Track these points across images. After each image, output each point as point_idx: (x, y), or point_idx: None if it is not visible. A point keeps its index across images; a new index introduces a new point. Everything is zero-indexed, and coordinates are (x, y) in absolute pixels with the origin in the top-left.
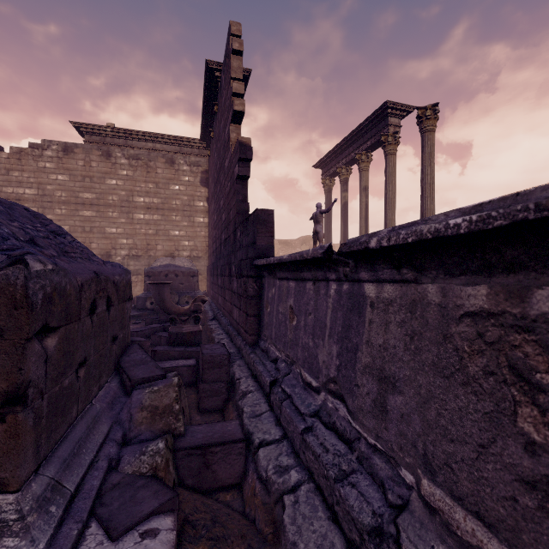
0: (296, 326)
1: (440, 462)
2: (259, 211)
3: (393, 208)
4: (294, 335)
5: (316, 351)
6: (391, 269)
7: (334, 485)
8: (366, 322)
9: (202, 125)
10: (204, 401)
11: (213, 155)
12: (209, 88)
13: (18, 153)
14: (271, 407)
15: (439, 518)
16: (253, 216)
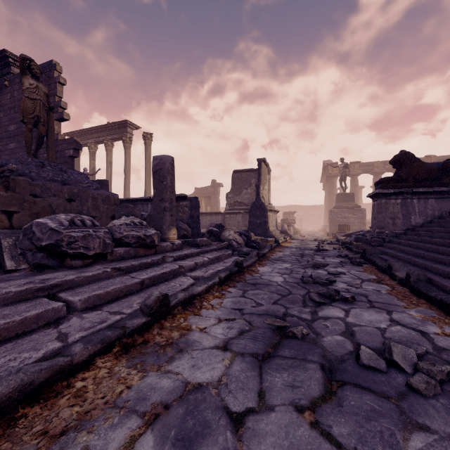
0: None
1: None
2: (104, 180)
3: (129, 178)
4: None
5: None
6: None
7: None
8: None
9: None
10: None
11: None
12: None
13: None
14: None
15: None
16: (99, 181)
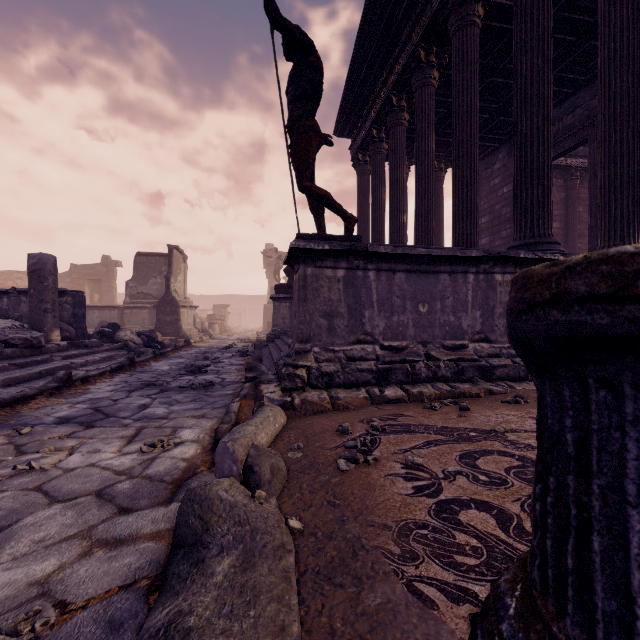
0: None
1: None
2: None
3: None
4: None
5: None
6: None
7: None
8: (23, 307)
9: None
10: None
11: None
12: None
13: None
14: None
15: None
16: None
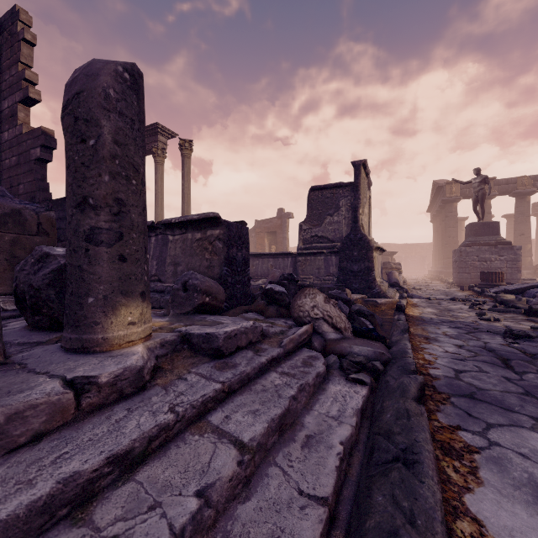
0: None
1: None
2: None
3: (162, 206)
4: None
5: None
6: (179, 230)
7: (161, 299)
8: (169, 248)
9: None
10: None
11: None
12: None
13: None
14: None
15: None
16: None
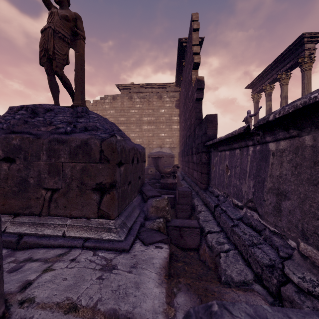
0: (229, 175)
1: (311, 232)
2: (208, 115)
3: None
4: (228, 181)
5: (240, 186)
6: (283, 132)
7: (248, 248)
8: (270, 165)
9: (176, 74)
10: (179, 214)
11: (182, 90)
12: (180, 53)
13: (96, 103)
14: (214, 218)
15: (309, 261)
16: (205, 119)
